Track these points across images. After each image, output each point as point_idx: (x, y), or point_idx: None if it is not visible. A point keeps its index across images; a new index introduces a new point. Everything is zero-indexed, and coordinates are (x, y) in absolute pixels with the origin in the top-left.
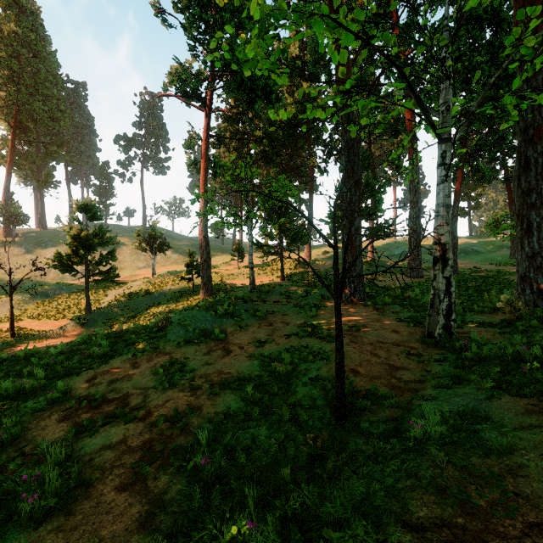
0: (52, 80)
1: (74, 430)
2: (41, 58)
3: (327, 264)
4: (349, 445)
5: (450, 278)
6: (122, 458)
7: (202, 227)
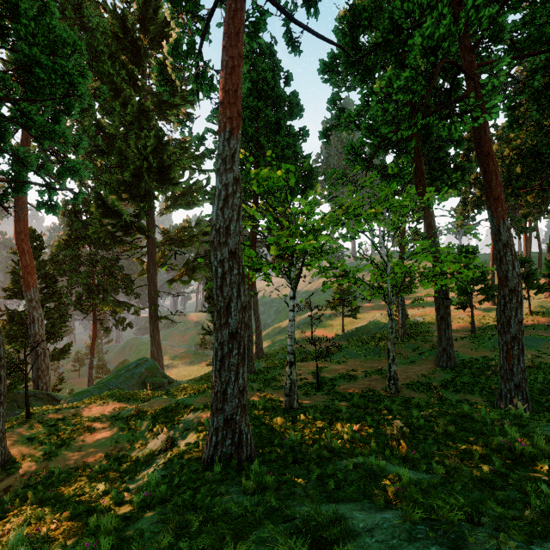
0: None
1: None
2: None
3: None
4: None
5: (390, 364)
6: None
7: None
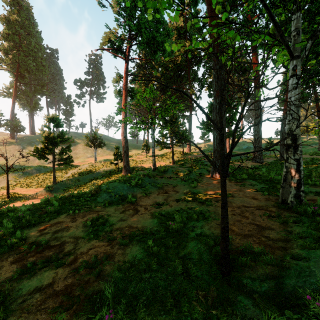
0: (38, 47)
1: (19, 272)
2: (32, 35)
3: (201, 154)
4: (237, 304)
5: (299, 160)
6: (46, 302)
7: (123, 131)
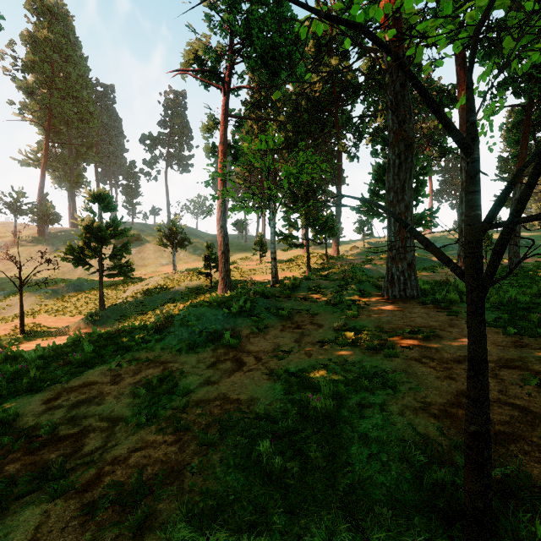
0: (82, 83)
1: None
2: (72, 62)
3: (358, 259)
4: None
5: None
6: None
7: (220, 216)
